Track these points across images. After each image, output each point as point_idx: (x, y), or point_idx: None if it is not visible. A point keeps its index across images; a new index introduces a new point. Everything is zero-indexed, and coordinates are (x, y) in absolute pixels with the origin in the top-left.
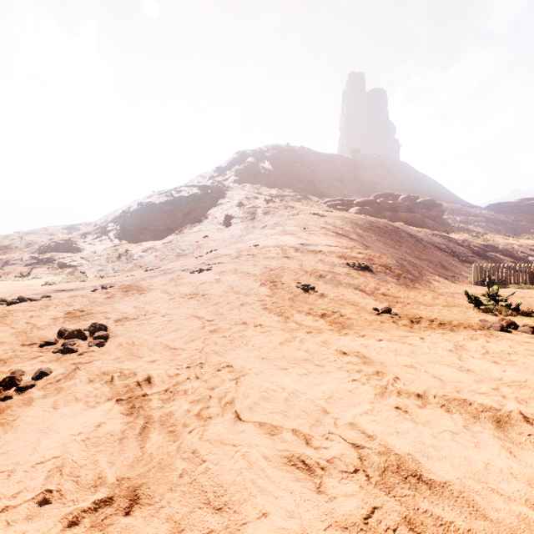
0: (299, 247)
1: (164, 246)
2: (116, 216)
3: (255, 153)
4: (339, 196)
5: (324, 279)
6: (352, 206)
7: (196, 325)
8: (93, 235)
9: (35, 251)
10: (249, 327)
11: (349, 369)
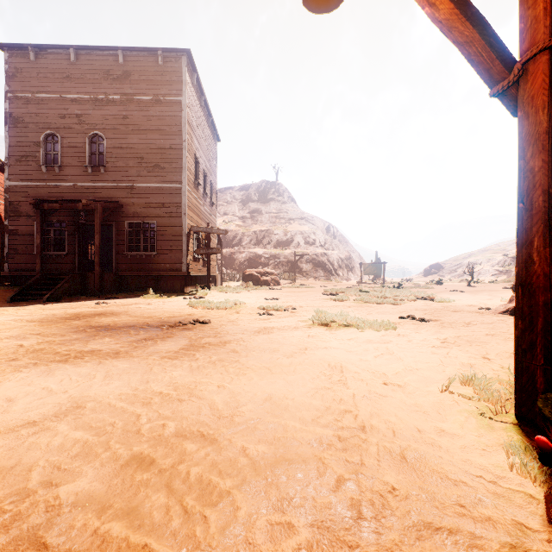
0: None
1: None
2: None
3: None
4: None
5: None
6: None
7: None
8: None
9: (494, 265)
10: None
11: None
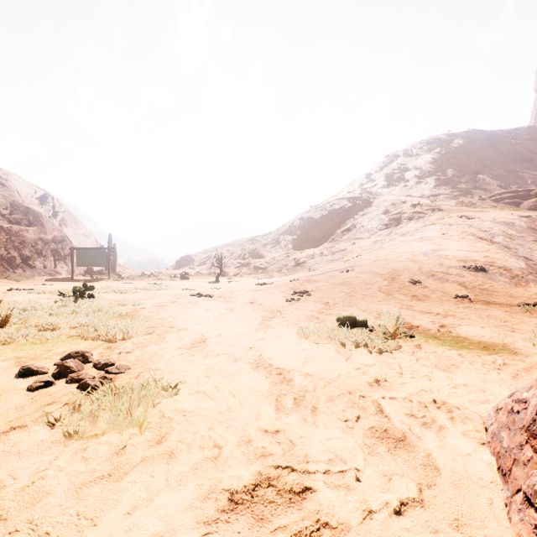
0: (428, 253)
1: (321, 253)
2: (284, 230)
3: (406, 152)
4: (519, 183)
5: (434, 277)
6: (528, 198)
7: (343, 294)
8: (270, 245)
9: (237, 258)
10: (366, 296)
11: (397, 305)
